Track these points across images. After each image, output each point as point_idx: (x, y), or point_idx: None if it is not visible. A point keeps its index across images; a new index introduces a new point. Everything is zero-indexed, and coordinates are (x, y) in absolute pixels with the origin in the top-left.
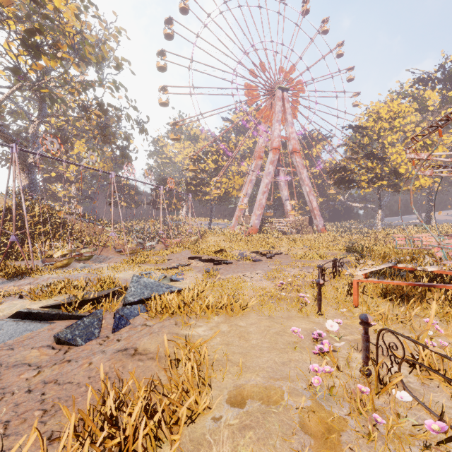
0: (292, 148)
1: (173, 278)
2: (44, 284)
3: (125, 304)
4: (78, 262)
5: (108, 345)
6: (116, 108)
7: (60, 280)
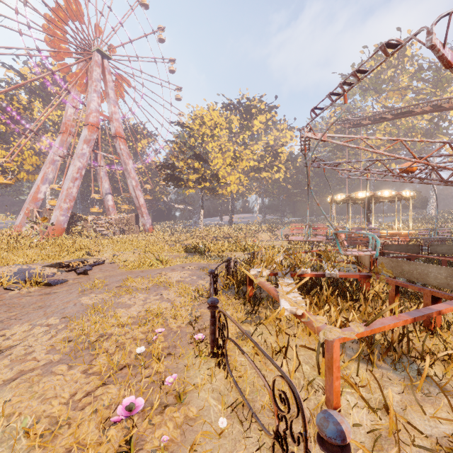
0: (116, 131)
1: None
2: None
3: None
4: None
5: None
6: None
7: None
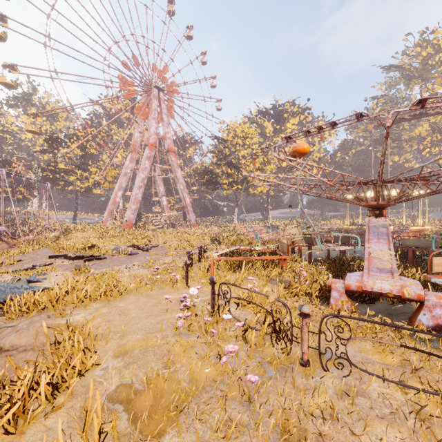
0: (168, 147)
1: (32, 279)
2: None
3: None
4: None
5: None
6: None
7: None
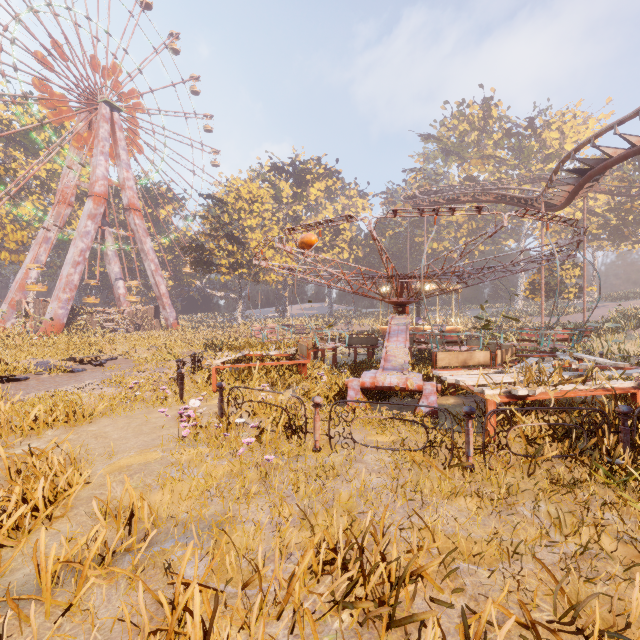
0: (129, 203)
1: None
2: None
3: None
4: None
5: None
6: None
7: None
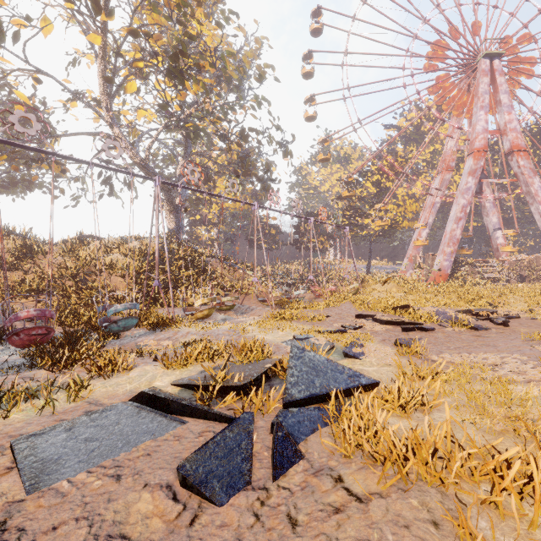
0: (511, 146)
1: (348, 352)
2: (182, 340)
3: (286, 402)
4: (219, 312)
5: (272, 533)
6: (258, 131)
7: (197, 341)
